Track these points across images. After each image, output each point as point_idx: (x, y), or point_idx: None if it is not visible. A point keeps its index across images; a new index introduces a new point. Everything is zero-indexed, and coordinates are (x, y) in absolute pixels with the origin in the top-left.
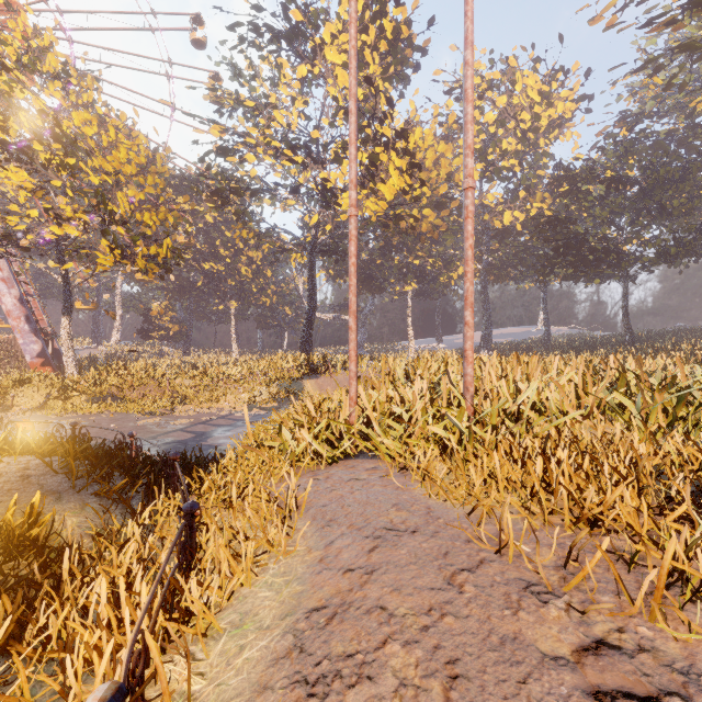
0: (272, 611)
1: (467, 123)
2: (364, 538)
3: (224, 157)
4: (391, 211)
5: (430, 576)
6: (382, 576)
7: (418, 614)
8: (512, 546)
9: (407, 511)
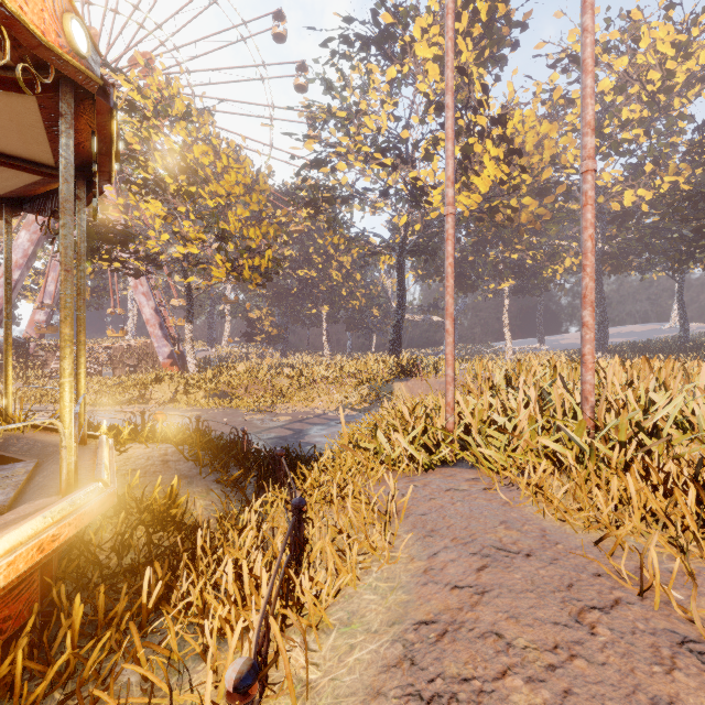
0: (379, 616)
1: (586, 97)
2: (471, 554)
3: (317, 169)
4: (485, 204)
5: (552, 608)
6: (495, 599)
7: (541, 650)
8: (659, 590)
9: (518, 531)
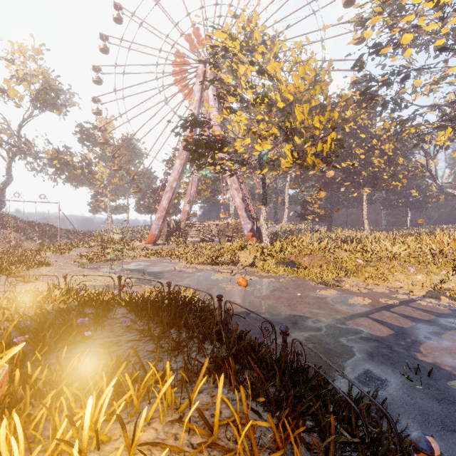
0: None
1: None
2: None
3: (376, 53)
4: None
5: None
6: None
7: None
8: None
9: None
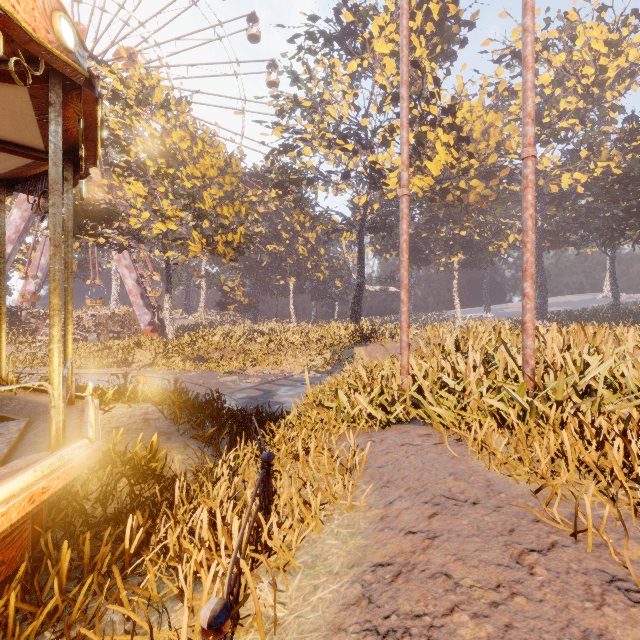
0: (340, 559)
1: (527, 91)
2: (423, 503)
3: (285, 153)
4: (437, 185)
5: (495, 551)
6: (444, 543)
7: (485, 588)
8: (591, 534)
9: (465, 482)
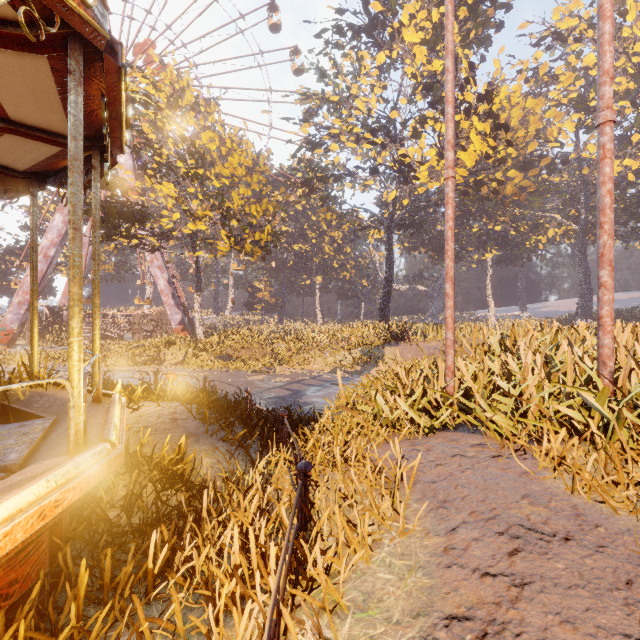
0: (399, 602)
1: (604, 44)
2: (497, 533)
3: (312, 150)
4: (471, 177)
5: (615, 613)
6: (539, 595)
7: None
8: None
9: (545, 508)
